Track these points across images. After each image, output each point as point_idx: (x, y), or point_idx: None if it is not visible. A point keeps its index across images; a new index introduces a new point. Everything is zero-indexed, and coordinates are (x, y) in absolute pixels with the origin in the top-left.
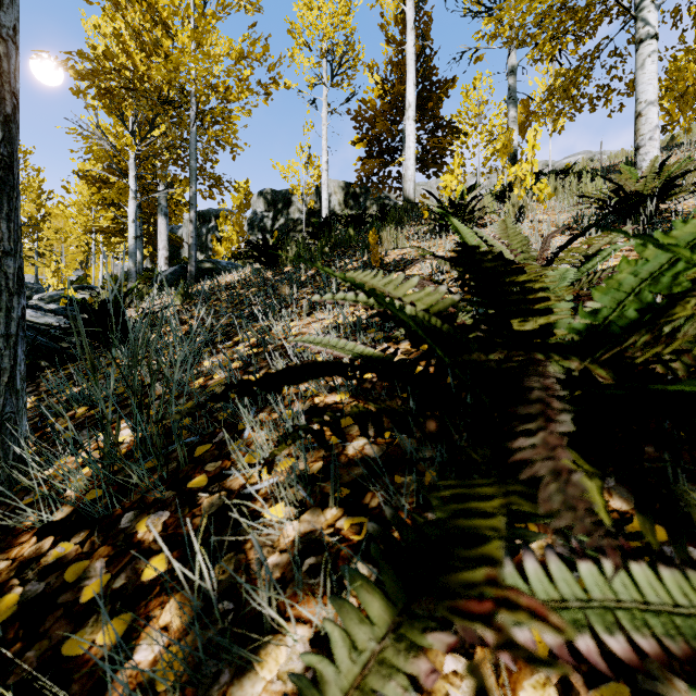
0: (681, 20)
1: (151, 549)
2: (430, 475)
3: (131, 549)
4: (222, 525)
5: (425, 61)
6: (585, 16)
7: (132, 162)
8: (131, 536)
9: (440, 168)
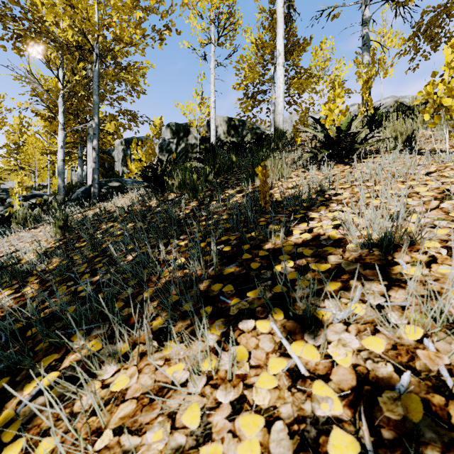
0: None
1: None
2: None
3: None
4: None
5: (290, 21)
6: None
7: (60, 101)
8: None
9: (300, 105)
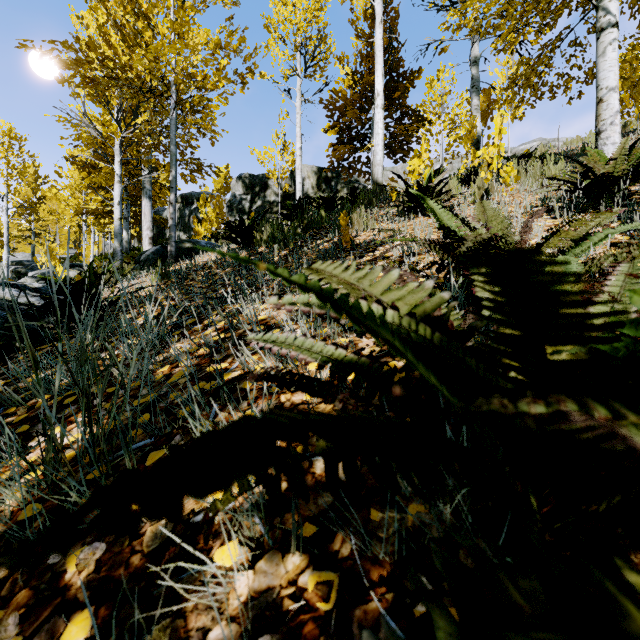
0: (639, 10)
1: (77, 600)
2: (413, 511)
3: (53, 598)
4: (163, 569)
5: (393, 53)
6: (547, 7)
7: (117, 148)
8: (57, 577)
9: (407, 153)
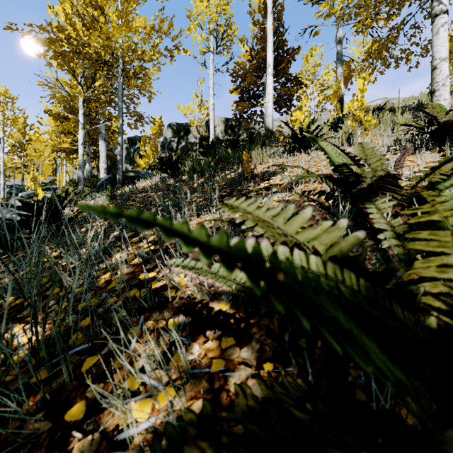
0: None
1: None
2: None
3: None
4: None
5: (279, 35)
6: None
7: (81, 104)
8: None
9: (289, 108)
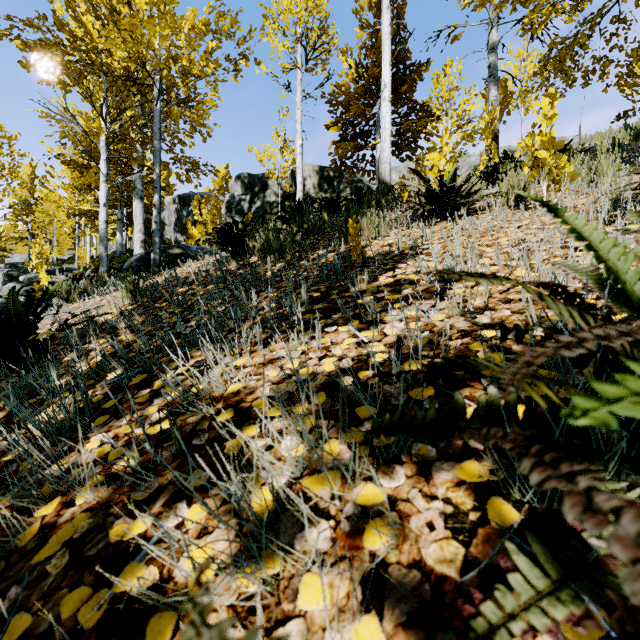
0: None
1: None
2: None
3: None
4: None
5: (400, 42)
6: None
7: (103, 145)
8: None
9: (414, 151)
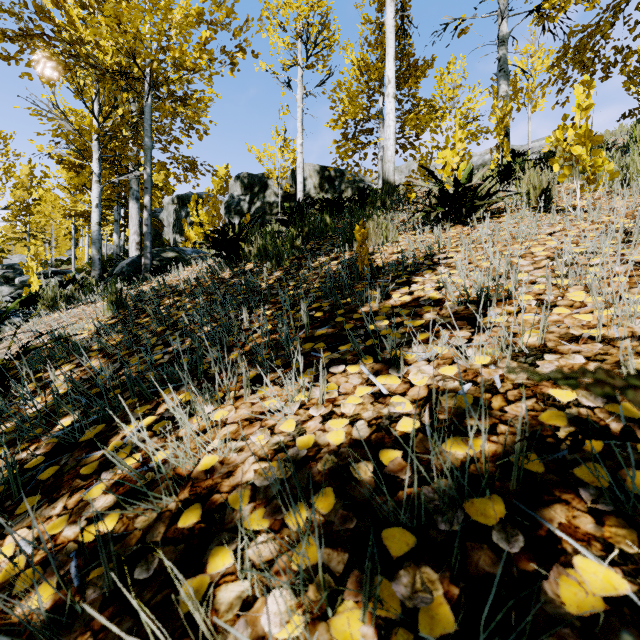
0: None
1: None
2: None
3: None
4: None
5: (404, 37)
6: None
7: (95, 144)
8: None
9: (418, 149)
